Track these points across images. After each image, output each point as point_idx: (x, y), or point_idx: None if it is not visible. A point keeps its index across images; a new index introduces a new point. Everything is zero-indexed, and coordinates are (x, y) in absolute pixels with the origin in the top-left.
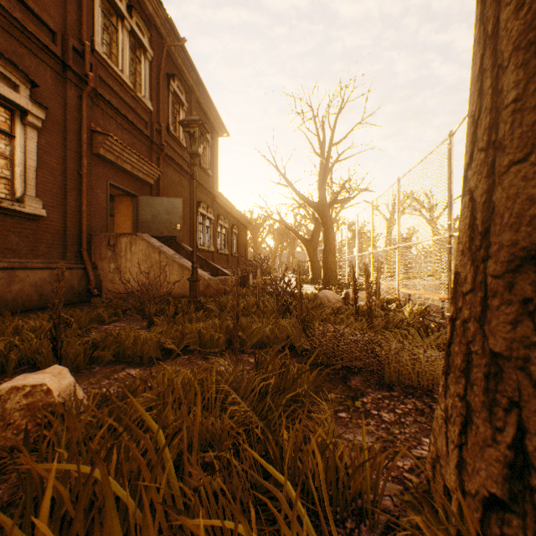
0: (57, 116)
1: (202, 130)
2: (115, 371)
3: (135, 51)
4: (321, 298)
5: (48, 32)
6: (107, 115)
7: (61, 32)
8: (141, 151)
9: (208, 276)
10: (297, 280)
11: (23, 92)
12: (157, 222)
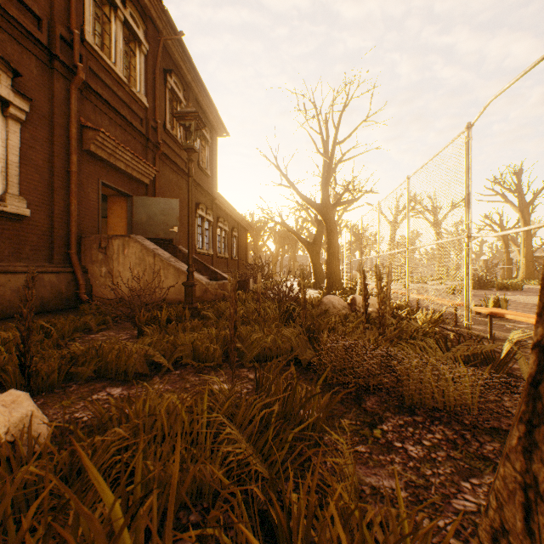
0: (43, 109)
1: (198, 123)
2: (94, 390)
3: (129, 44)
4: (325, 304)
5: (33, 18)
6: (99, 109)
7: (47, 19)
8: (135, 149)
9: (206, 281)
10: (301, 285)
11: (4, 81)
12: (152, 223)
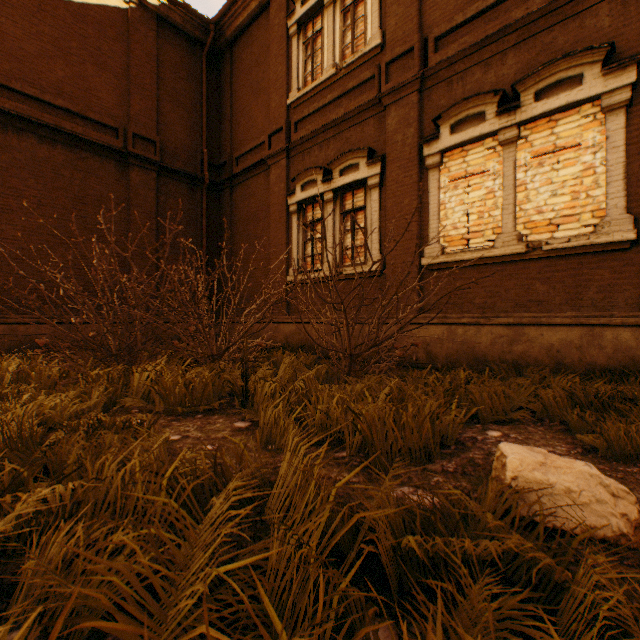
0: None
1: None
2: None
3: None
4: None
5: None
6: None
7: None
8: None
9: None
10: None
11: None
12: None
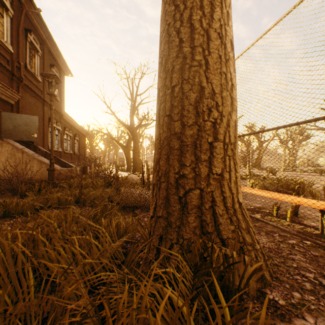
0: None
1: (57, 80)
2: (6, 221)
3: None
4: (129, 178)
5: None
6: None
7: None
8: (3, 80)
9: (60, 168)
10: (115, 169)
11: None
12: (17, 131)
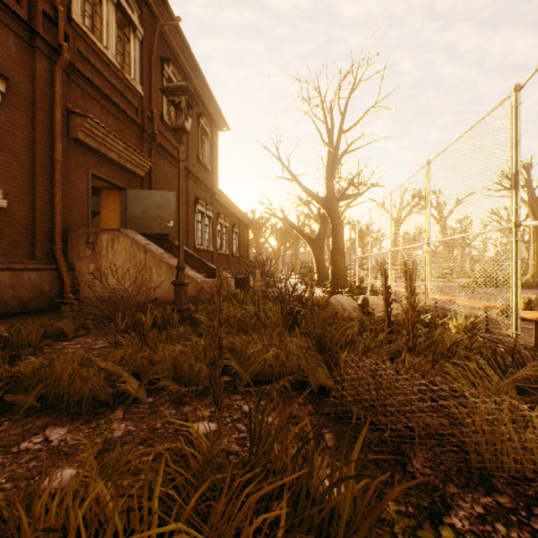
0: (23, 91)
1: (189, 99)
2: (28, 433)
3: (123, 28)
4: (333, 305)
5: None
6: (88, 95)
7: None
8: (130, 139)
9: (202, 279)
10: (308, 285)
11: None
12: (147, 218)
